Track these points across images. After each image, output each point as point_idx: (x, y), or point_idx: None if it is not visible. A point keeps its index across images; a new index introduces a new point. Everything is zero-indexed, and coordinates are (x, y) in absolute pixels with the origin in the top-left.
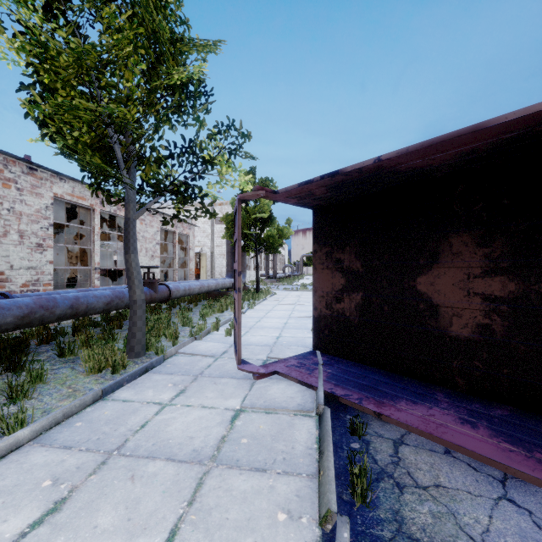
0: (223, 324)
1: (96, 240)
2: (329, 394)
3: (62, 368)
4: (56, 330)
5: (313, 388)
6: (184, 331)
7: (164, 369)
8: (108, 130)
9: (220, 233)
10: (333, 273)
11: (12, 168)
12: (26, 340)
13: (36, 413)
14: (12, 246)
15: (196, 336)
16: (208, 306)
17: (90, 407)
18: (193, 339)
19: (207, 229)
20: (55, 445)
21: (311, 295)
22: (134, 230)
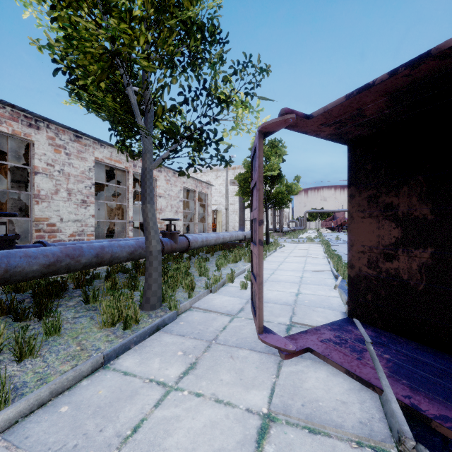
0: (237, 275)
1: (130, 198)
2: (407, 407)
3: (82, 317)
4: (91, 275)
5: (374, 389)
6: (200, 281)
7: (176, 328)
8: (120, 71)
9: (233, 193)
10: (379, 223)
11: (62, 136)
12: (65, 284)
13: (31, 380)
14: (62, 202)
15: (211, 288)
16: (223, 257)
17: (86, 379)
18: (208, 291)
19: (223, 190)
20: (21, 450)
21: (319, 248)
22: (150, 180)
